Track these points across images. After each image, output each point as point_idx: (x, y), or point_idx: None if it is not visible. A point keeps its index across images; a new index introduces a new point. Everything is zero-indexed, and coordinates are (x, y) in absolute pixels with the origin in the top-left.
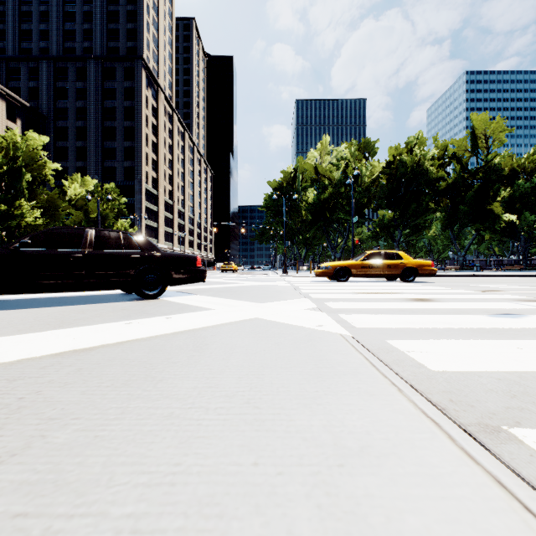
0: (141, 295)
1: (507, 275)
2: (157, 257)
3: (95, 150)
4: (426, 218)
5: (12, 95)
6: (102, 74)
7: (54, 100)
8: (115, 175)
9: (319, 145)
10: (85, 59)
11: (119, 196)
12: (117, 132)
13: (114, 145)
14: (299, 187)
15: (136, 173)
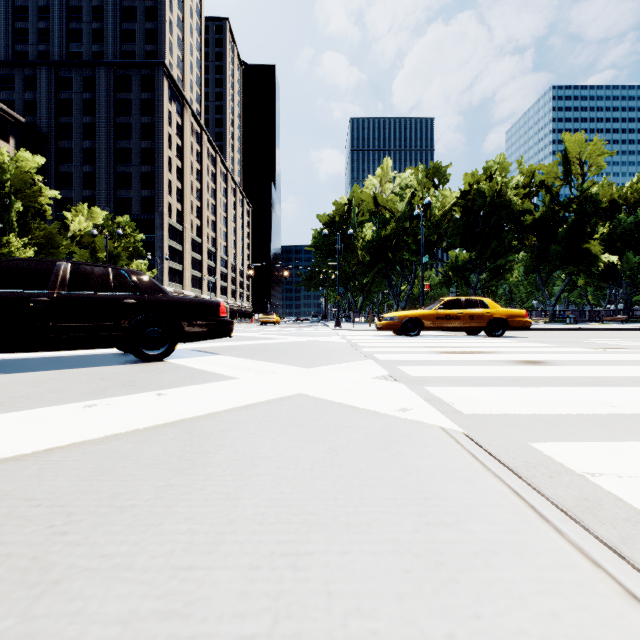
0: (138, 356)
1: (613, 329)
2: (163, 303)
3: (107, 176)
4: (509, 259)
5: (3, 107)
6: (115, 84)
7: (56, 115)
8: (130, 207)
9: (379, 170)
10: (93, 64)
11: (134, 232)
12: (133, 155)
13: (129, 170)
14: (354, 222)
15: (157, 205)
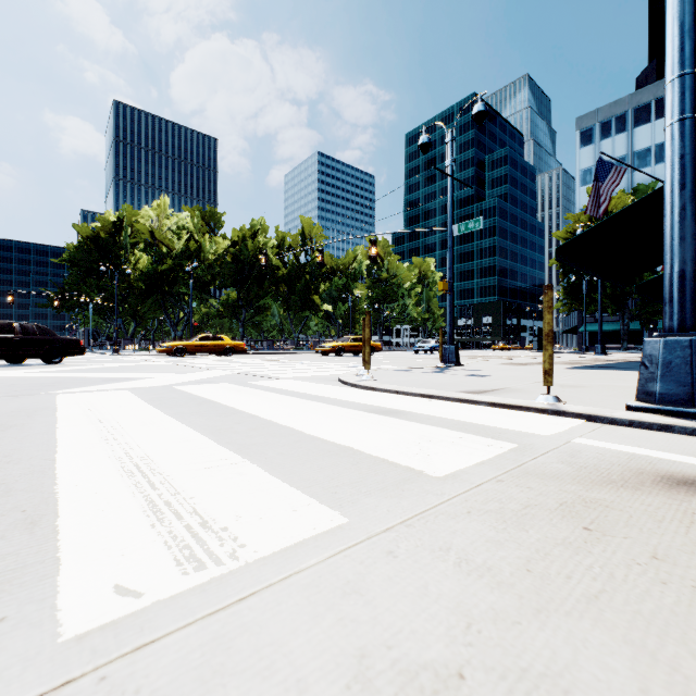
0: (50, 362)
1: (306, 353)
2: (59, 340)
3: None
4: (268, 301)
5: None
6: None
7: None
8: None
9: (156, 204)
10: None
11: None
12: None
13: None
14: (126, 243)
15: None
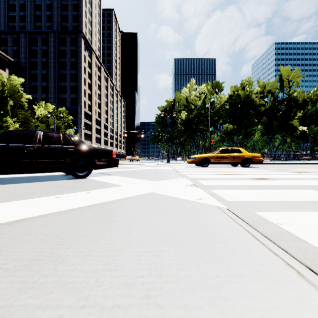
0: (74, 175)
1: (304, 163)
2: (86, 150)
3: (54, 87)
4: (253, 128)
5: (3, 54)
6: (58, 42)
7: (29, 58)
8: (65, 103)
9: (188, 85)
10: (47, 32)
11: (68, 115)
12: (67, 77)
13: (65, 84)
14: (176, 110)
15: (78, 102)
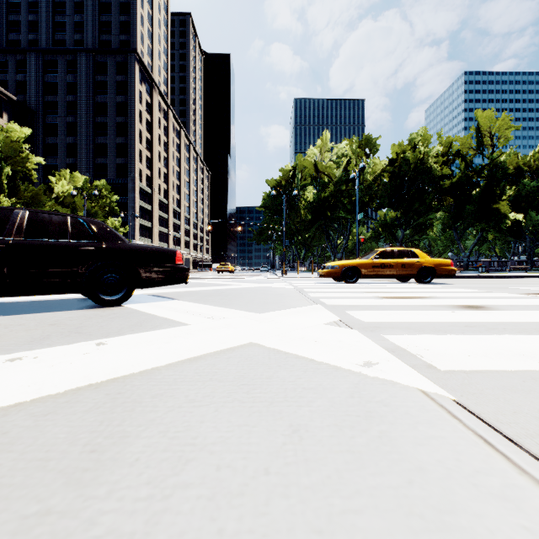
0: (96, 301)
1: (523, 276)
2: (120, 250)
3: (86, 146)
4: (430, 217)
5: None
6: (94, 68)
7: (43, 94)
8: (107, 172)
9: (319, 141)
10: (75, 51)
11: (110, 193)
12: (109, 128)
13: (106, 141)
14: (298, 185)
15: (129, 171)
